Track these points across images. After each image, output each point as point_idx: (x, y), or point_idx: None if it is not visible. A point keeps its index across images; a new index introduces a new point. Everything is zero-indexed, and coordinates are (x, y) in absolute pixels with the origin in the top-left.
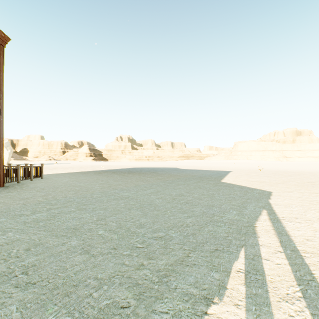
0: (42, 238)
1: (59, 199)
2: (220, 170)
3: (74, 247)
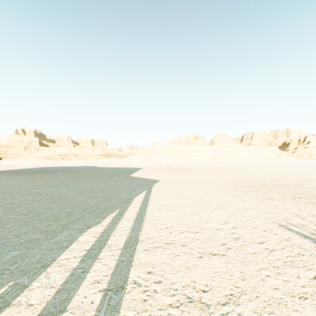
0: None
1: None
2: (135, 167)
3: None
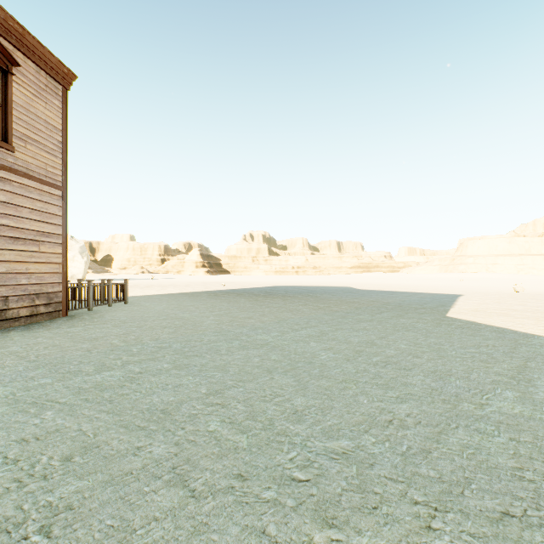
0: (100, 429)
1: (146, 342)
2: (437, 292)
3: (156, 462)
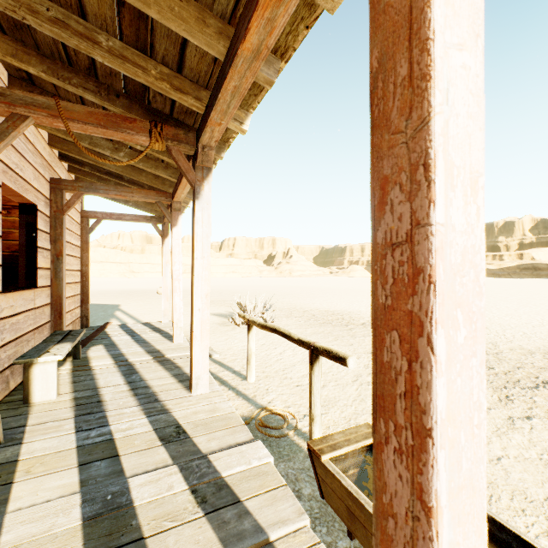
0: None
1: None
2: None
3: None
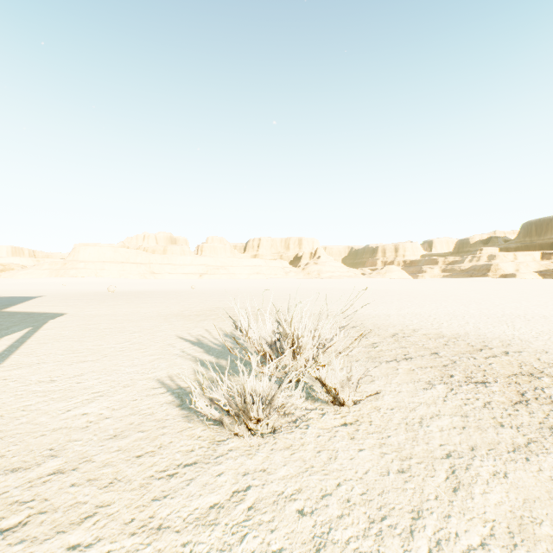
0: None
1: None
2: (21, 295)
3: None
